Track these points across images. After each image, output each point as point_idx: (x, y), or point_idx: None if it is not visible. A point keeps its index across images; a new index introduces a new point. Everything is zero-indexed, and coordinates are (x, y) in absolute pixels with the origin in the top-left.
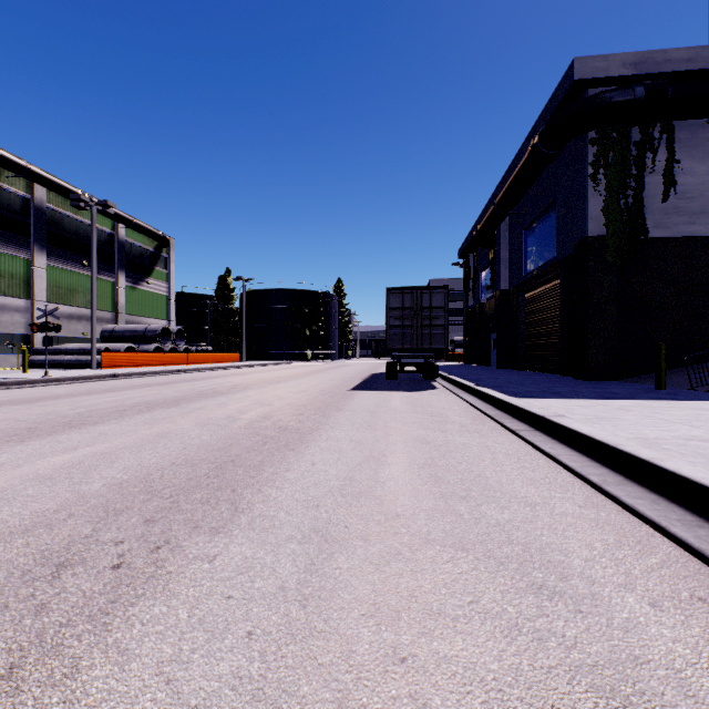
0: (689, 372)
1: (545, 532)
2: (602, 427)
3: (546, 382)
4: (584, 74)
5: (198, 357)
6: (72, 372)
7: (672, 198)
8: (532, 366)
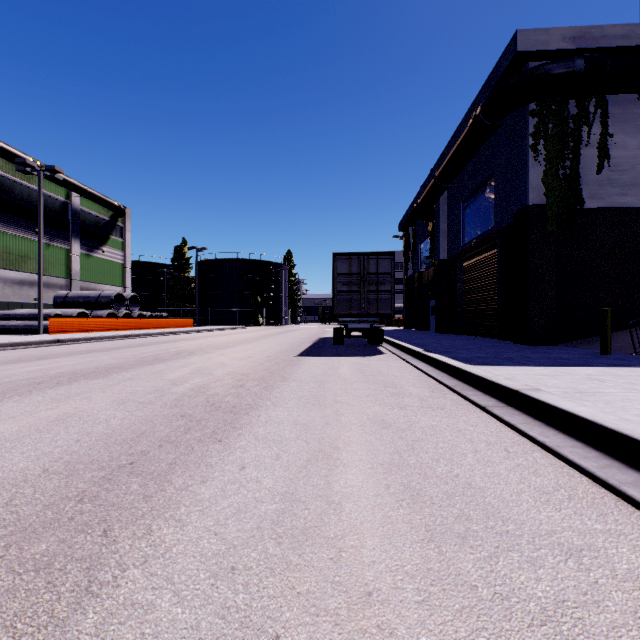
0: (624, 337)
1: (638, 638)
2: (595, 405)
3: (490, 347)
4: (526, 47)
5: (152, 322)
6: (14, 338)
7: (606, 171)
8: (469, 330)
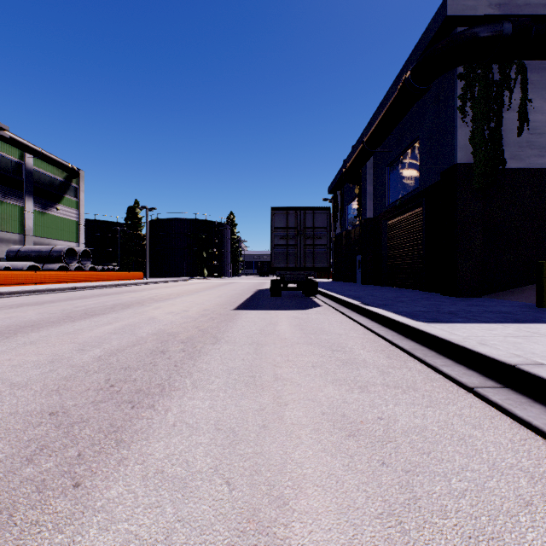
0: None
1: None
2: None
3: (423, 299)
4: (455, 11)
5: (102, 275)
6: None
7: (526, 133)
8: (394, 282)
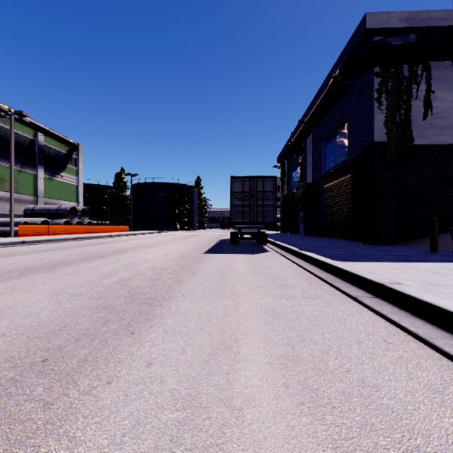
0: (444, 239)
1: None
2: (452, 298)
3: (347, 246)
4: (372, 25)
5: (98, 228)
6: None
7: (430, 117)
8: (329, 234)
